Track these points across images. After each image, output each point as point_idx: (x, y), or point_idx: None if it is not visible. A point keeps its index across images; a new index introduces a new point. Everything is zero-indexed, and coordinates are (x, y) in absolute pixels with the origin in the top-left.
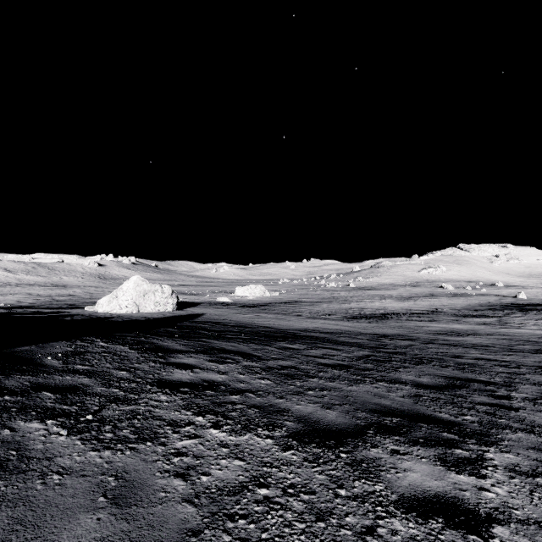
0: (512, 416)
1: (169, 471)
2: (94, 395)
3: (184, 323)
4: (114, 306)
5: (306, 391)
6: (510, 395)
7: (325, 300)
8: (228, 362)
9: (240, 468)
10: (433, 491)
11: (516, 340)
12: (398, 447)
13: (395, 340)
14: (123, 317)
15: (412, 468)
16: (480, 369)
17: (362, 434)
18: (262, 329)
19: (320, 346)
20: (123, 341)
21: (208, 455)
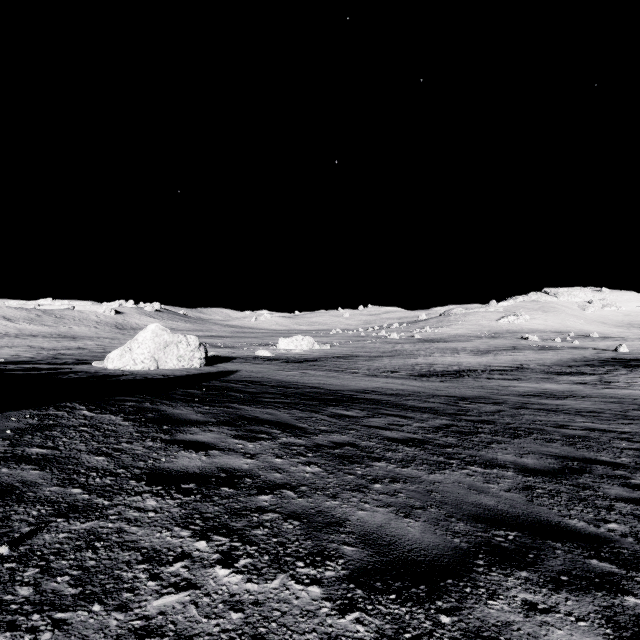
0: None
1: None
2: (34, 501)
3: (211, 382)
4: (127, 361)
5: (372, 484)
6: None
7: (386, 354)
8: (260, 439)
9: None
10: None
11: (628, 404)
12: (532, 596)
13: (478, 403)
14: (136, 374)
15: None
16: (597, 444)
17: (468, 567)
18: (309, 389)
19: (384, 413)
20: (117, 409)
21: (203, 631)
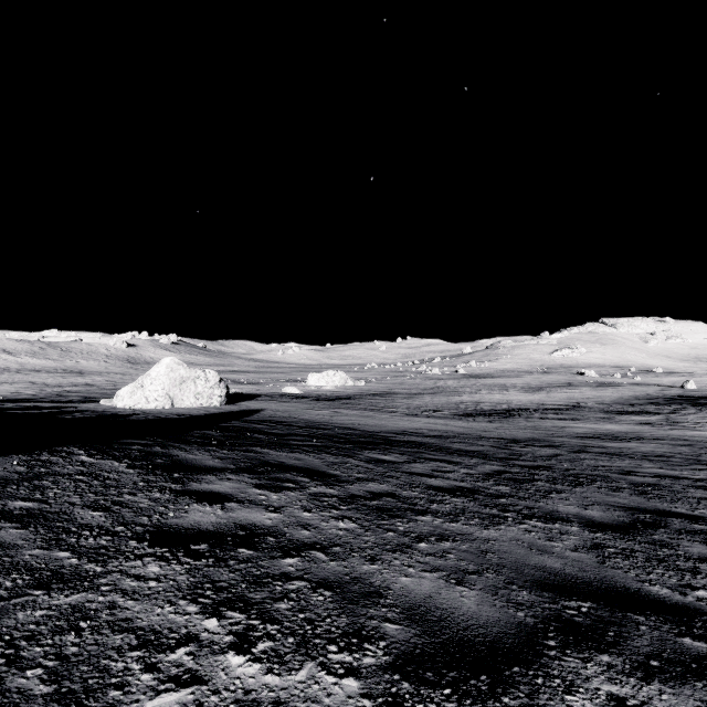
0: None
1: None
2: (10, 569)
3: (232, 422)
4: (139, 398)
5: (416, 543)
6: None
7: (427, 391)
8: (286, 488)
9: None
10: None
11: (699, 447)
12: (618, 688)
13: (532, 446)
14: (148, 414)
15: None
16: (670, 494)
17: (538, 650)
18: (342, 431)
19: (427, 458)
20: (121, 453)
21: None
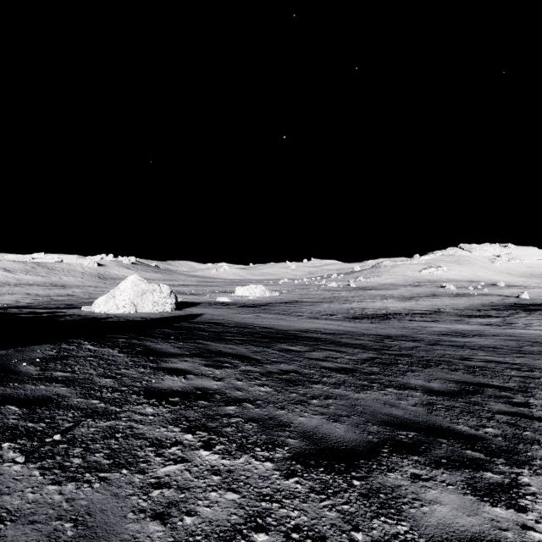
0: (537, 427)
1: (145, 510)
2: (68, 408)
3: (181, 323)
4: (111, 306)
5: (310, 400)
6: (528, 402)
7: (326, 300)
8: (225, 367)
9: (233, 504)
10: (468, 532)
11: (523, 341)
12: (419, 470)
13: (400, 341)
14: (119, 317)
15: (439, 499)
16: (492, 373)
17: (376, 453)
18: (262, 329)
19: (322, 348)
20: (113, 344)
21: (195, 485)
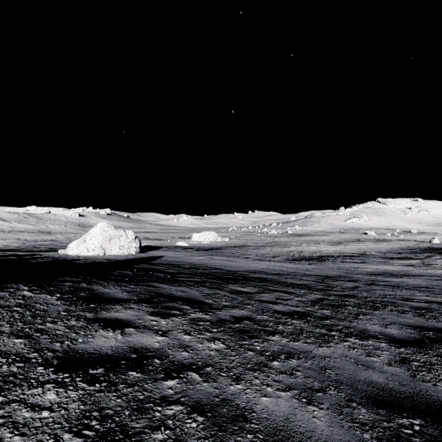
0: None
1: None
2: None
3: (141, 265)
4: (82, 249)
5: (271, 362)
6: None
7: (268, 244)
8: (172, 315)
9: None
10: None
11: None
12: None
13: (339, 281)
14: (88, 259)
15: None
16: (440, 315)
17: None
18: (214, 270)
19: (271, 289)
20: (55, 289)
21: None
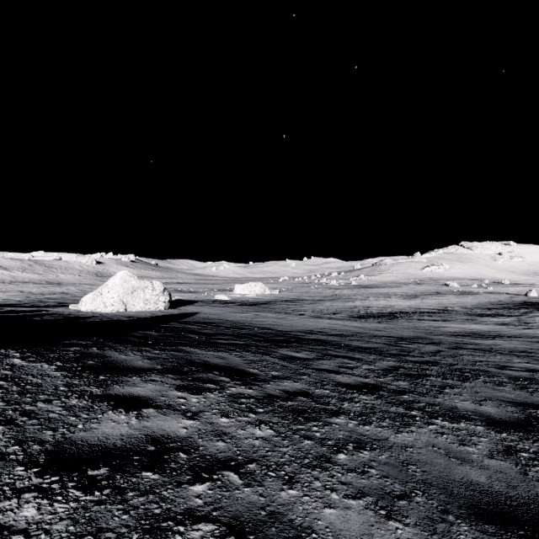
0: None
1: None
2: None
3: (171, 323)
4: (98, 304)
5: (335, 454)
6: None
7: (328, 298)
8: (206, 390)
9: None
10: None
11: None
12: None
13: (417, 344)
14: (104, 316)
15: None
16: None
17: None
18: (261, 330)
19: (332, 354)
20: (56, 355)
21: None
